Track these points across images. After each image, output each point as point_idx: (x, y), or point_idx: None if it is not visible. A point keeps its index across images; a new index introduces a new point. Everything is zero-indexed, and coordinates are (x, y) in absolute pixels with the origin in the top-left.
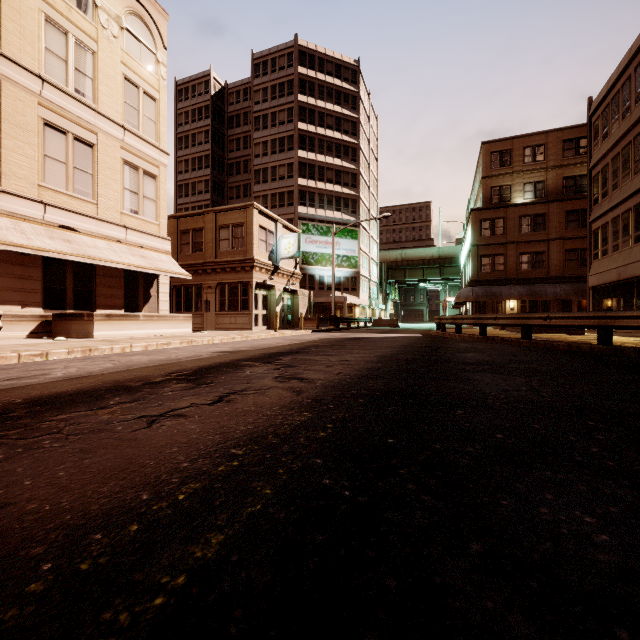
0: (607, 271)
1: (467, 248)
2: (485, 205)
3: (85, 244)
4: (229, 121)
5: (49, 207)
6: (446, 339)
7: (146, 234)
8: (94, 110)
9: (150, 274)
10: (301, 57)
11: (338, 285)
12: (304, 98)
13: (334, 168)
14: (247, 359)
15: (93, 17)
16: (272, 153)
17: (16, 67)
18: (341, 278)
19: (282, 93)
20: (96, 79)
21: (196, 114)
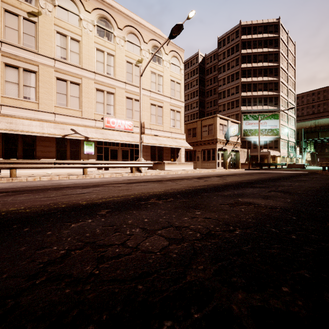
0: None
1: None
2: None
3: (161, 140)
4: (206, 72)
5: (152, 130)
6: (315, 174)
7: (177, 133)
8: (162, 95)
9: (178, 148)
10: (243, 31)
11: (265, 145)
12: (244, 51)
13: (263, 82)
14: (212, 176)
15: (162, 65)
16: (227, 83)
17: (145, 90)
18: (267, 141)
19: (232, 52)
20: (163, 85)
21: (192, 73)
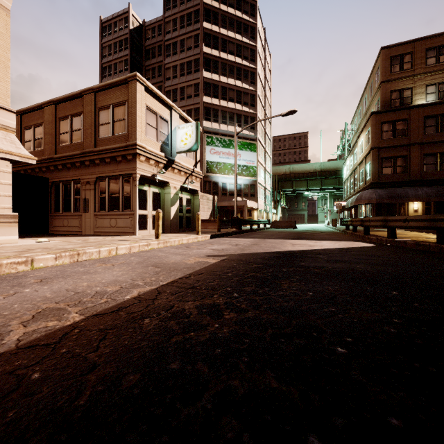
0: None
1: (360, 155)
2: (384, 109)
3: None
4: (146, 53)
5: None
6: None
7: None
8: None
9: None
10: None
11: (239, 191)
12: (209, 25)
13: (235, 89)
14: None
15: None
16: (181, 75)
17: None
18: (241, 185)
19: (189, 22)
20: None
21: (117, 46)
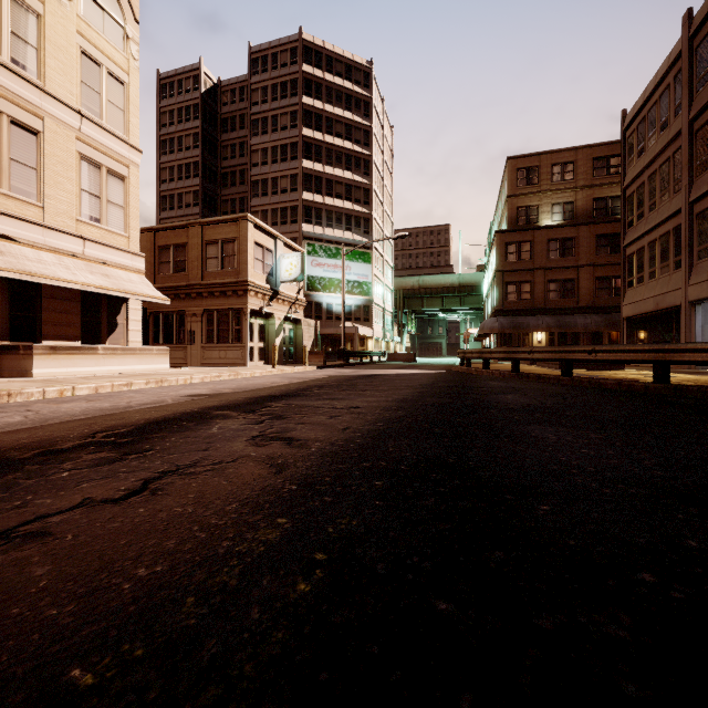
0: (643, 300)
1: (491, 274)
2: (511, 227)
3: (25, 257)
4: (223, 124)
5: None
6: (473, 376)
7: (111, 248)
8: (39, 88)
9: (117, 297)
10: (306, 53)
11: (348, 314)
12: (310, 100)
13: (344, 182)
14: (224, 406)
15: None
16: (273, 162)
17: None
18: (352, 307)
19: (284, 94)
20: (42, 49)
21: (183, 114)
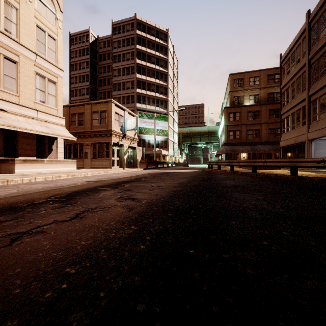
0: (289, 139)
1: (222, 127)
2: (231, 105)
3: (11, 119)
4: (99, 57)
5: None
6: (213, 173)
7: (49, 114)
8: (17, 42)
9: (52, 137)
10: (138, 25)
11: (157, 145)
12: (140, 47)
13: (155, 84)
14: (103, 186)
15: None
16: (123, 75)
17: None
18: (159, 141)
19: (128, 43)
20: (18, 24)
21: (81, 52)
